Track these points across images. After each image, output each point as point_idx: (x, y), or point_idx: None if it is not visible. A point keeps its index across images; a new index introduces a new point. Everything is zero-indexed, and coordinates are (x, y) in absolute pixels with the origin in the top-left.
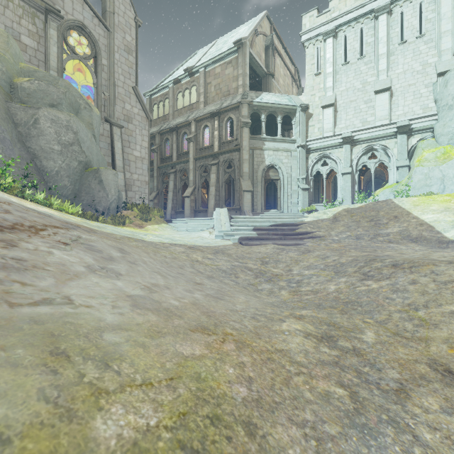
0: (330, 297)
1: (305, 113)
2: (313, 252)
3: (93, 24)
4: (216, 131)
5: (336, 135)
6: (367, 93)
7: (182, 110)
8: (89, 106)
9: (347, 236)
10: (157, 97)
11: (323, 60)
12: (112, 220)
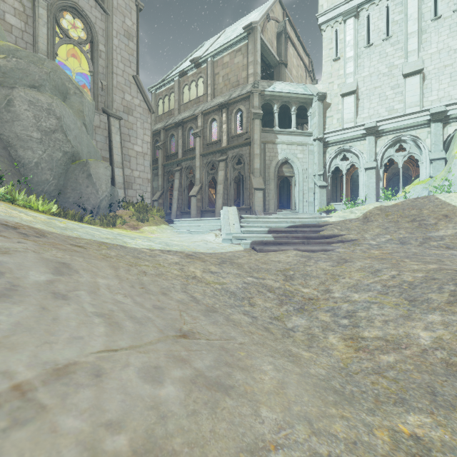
0: (436, 362)
1: (322, 102)
2: (353, 263)
3: (89, 5)
4: (224, 124)
5: (358, 125)
6: (394, 77)
7: (188, 104)
8: (80, 92)
9: (387, 240)
10: (163, 91)
11: (342, 44)
12: (100, 220)
